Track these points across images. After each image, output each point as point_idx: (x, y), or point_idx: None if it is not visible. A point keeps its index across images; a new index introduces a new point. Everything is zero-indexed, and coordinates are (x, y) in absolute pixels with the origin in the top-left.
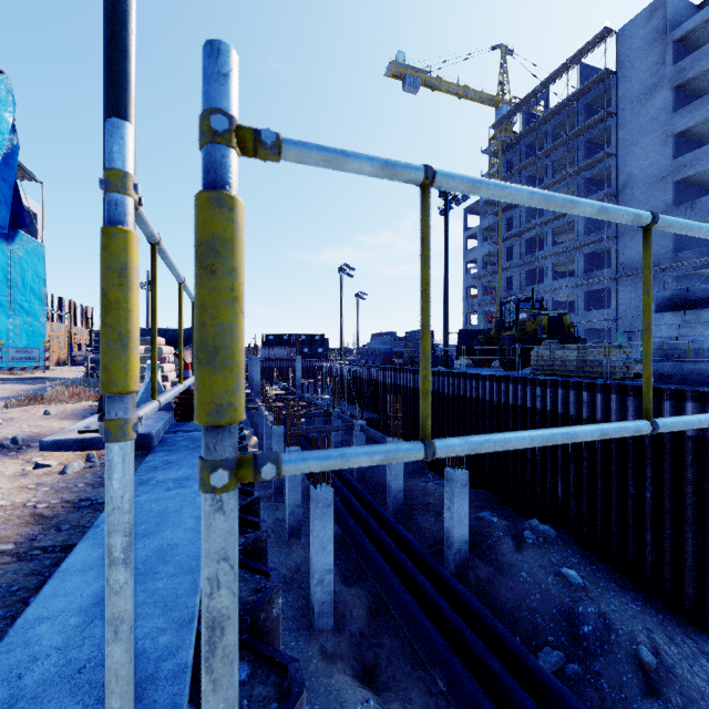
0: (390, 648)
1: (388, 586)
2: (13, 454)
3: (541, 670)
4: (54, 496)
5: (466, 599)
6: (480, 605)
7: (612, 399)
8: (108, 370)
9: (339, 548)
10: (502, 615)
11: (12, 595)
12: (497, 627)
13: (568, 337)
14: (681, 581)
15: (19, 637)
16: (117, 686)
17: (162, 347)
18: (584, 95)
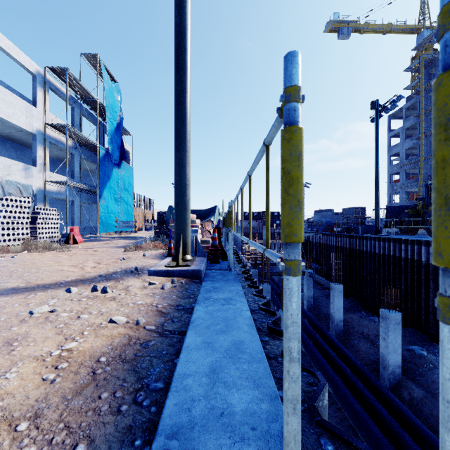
0: None
1: (335, 387)
2: (137, 276)
3: None
4: (164, 301)
5: (403, 411)
6: (415, 418)
7: None
8: (290, 226)
9: None
10: (435, 430)
11: (165, 356)
12: (434, 440)
13: None
14: None
15: (179, 383)
16: (295, 446)
17: (195, 220)
18: None
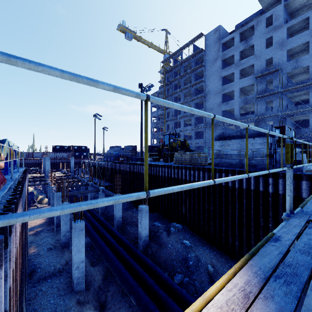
0: (113, 291)
1: (112, 263)
2: None
3: (173, 284)
4: None
5: (146, 261)
6: (151, 262)
7: (200, 173)
8: None
9: (90, 249)
10: (161, 264)
11: None
12: (158, 270)
13: (187, 149)
14: (221, 238)
15: None
16: None
17: None
18: (194, 56)
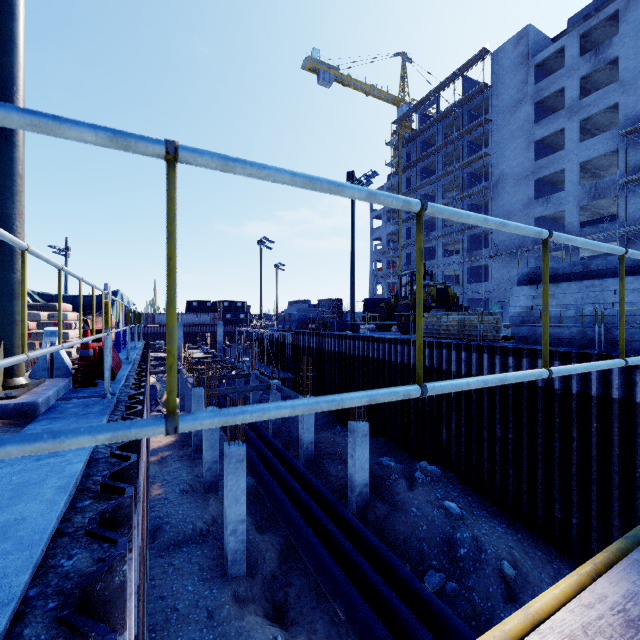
0: (298, 586)
1: (296, 530)
2: None
3: (424, 591)
4: None
5: (365, 536)
6: (376, 540)
7: (484, 357)
8: None
9: (255, 499)
10: (396, 546)
11: None
12: (390, 558)
13: (452, 305)
14: (535, 504)
15: None
16: None
17: (67, 313)
18: (467, 103)
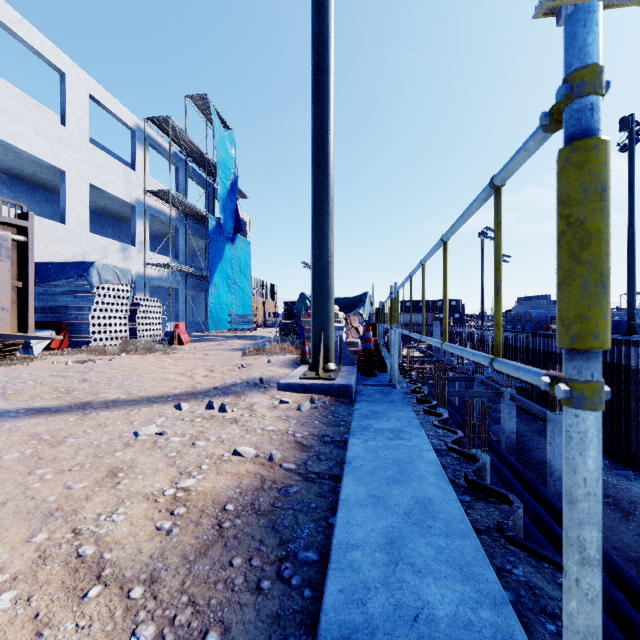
0: None
1: None
2: (262, 391)
3: None
4: (303, 429)
5: None
6: None
7: None
8: (584, 319)
9: None
10: None
11: (314, 511)
12: None
13: None
14: None
15: (342, 557)
16: None
17: (338, 312)
18: None
